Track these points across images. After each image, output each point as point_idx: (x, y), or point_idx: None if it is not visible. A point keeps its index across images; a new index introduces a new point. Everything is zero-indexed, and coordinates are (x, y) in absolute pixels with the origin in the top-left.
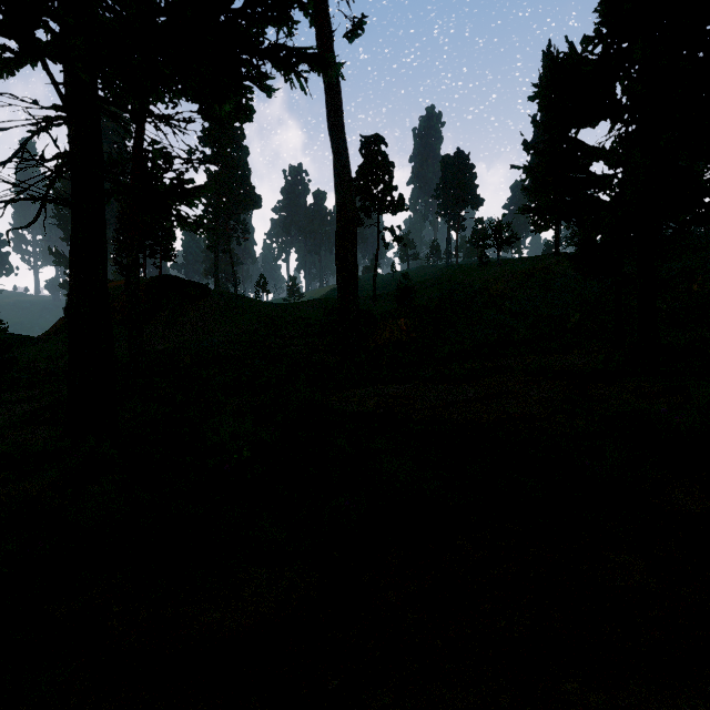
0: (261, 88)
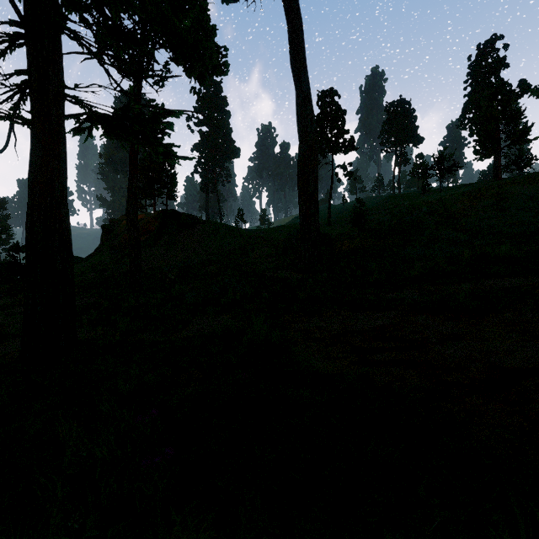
0: None
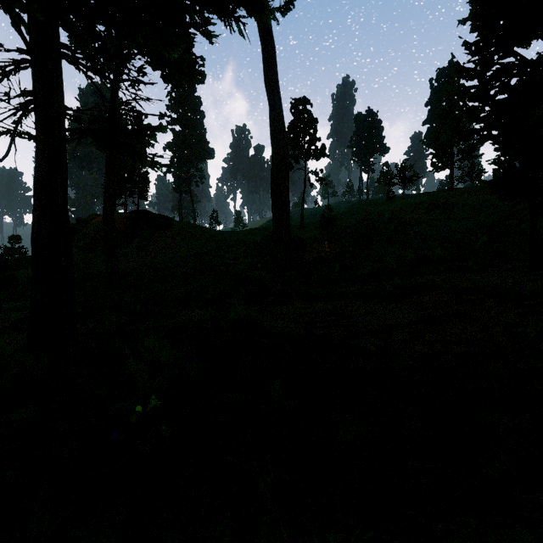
0: (203, 33)
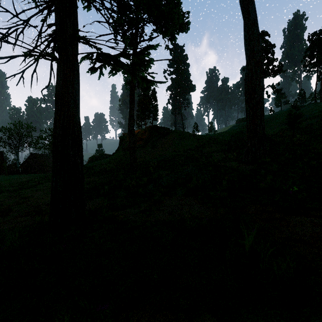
0: None
